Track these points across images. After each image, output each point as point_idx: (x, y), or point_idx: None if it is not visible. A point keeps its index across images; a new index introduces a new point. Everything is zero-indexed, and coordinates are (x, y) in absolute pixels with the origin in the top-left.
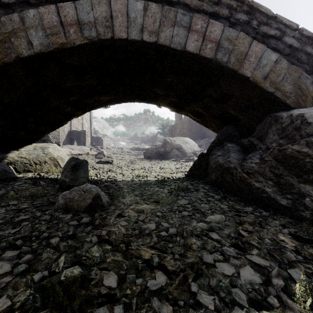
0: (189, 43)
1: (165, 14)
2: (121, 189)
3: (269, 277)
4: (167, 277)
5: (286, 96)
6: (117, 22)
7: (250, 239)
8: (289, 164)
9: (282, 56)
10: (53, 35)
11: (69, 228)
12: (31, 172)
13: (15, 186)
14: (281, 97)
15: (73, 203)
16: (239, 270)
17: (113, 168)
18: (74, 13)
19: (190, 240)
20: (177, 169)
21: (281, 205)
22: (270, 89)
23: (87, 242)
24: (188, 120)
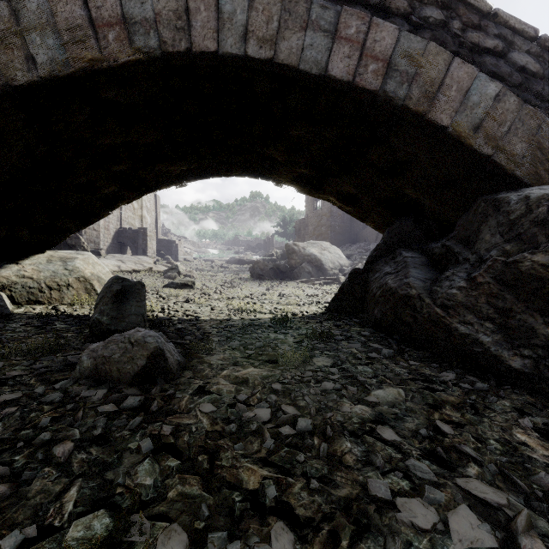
0: (334, 62)
1: (289, 6)
2: (207, 335)
3: (510, 532)
4: (295, 534)
5: (515, 162)
6: (198, 20)
7: (459, 440)
8: (526, 290)
9: (508, 89)
10: (74, 45)
11: (97, 419)
12: (42, 305)
13: (7, 330)
14: (506, 164)
15: (109, 367)
16: (445, 515)
17: (195, 296)
18: (116, 2)
19: (339, 444)
20: (310, 298)
21: (512, 369)
22: (486, 149)
23: (131, 452)
24: (328, 210)
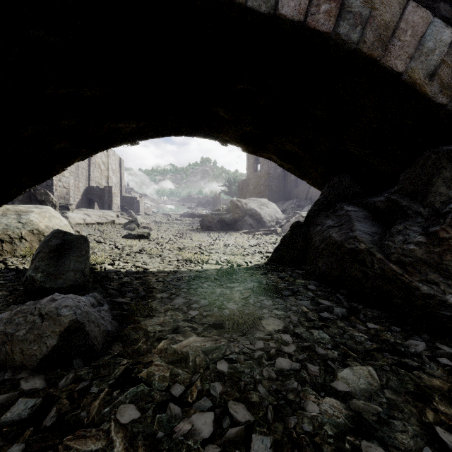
0: (284, 0)
1: None
2: (151, 291)
3: None
4: None
5: None
6: None
7: None
8: None
9: None
10: None
11: None
12: None
13: None
14: None
15: (11, 347)
16: None
17: (149, 246)
18: None
19: None
20: (253, 247)
21: None
22: (441, 97)
23: None
24: (266, 172)
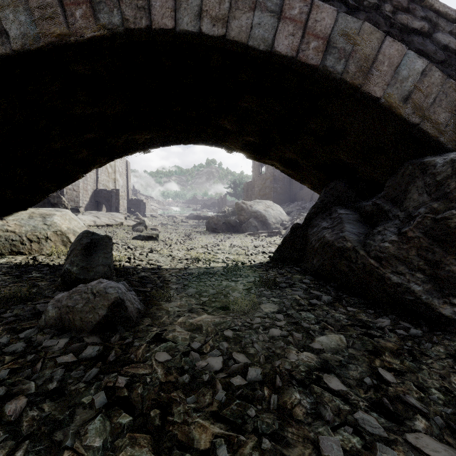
0: (280, 39)
1: None
2: (166, 283)
3: None
4: None
5: (439, 129)
6: (157, 0)
7: (402, 389)
8: (454, 244)
9: (433, 64)
10: (44, 21)
11: (54, 371)
12: (23, 255)
13: None
14: (431, 132)
15: (73, 316)
16: None
17: (158, 247)
18: None
19: (288, 395)
20: (257, 248)
21: (442, 316)
22: (414, 118)
23: (84, 407)
24: (271, 174)
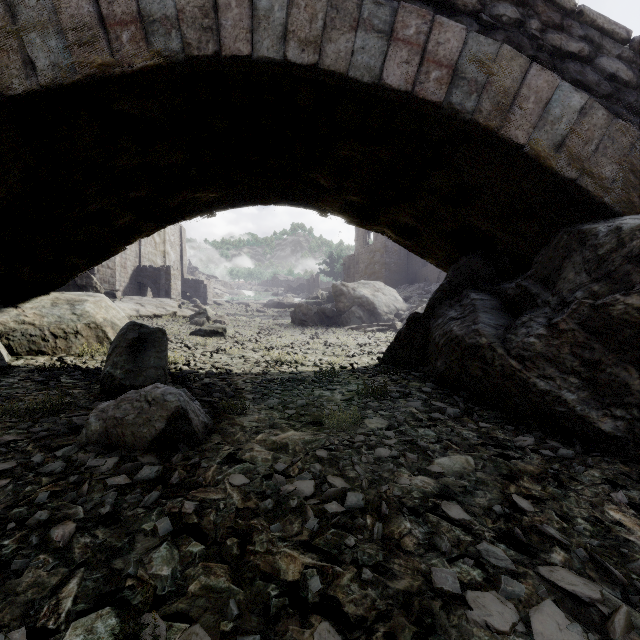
0: (390, 68)
1: (336, 2)
2: (239, 392)
3: (606, 634)
4: (344, 638)
5: (603, 187)
6: (229, 18)
7: (541, 519)
8: (618, 339)
9: (595, 100)
10: (81, 47)
11: (105, 494)
12: (45, 356)
13: (2, 386)
14: (593, 190)
15: (122, 430)
16: (527, 613)
17: (226, 345)
18: None
19: (396, 524)
20: (362, 347)
21: (601, 432)
22: (569, 171)
23: (145, 535)
24: (382, 245)
